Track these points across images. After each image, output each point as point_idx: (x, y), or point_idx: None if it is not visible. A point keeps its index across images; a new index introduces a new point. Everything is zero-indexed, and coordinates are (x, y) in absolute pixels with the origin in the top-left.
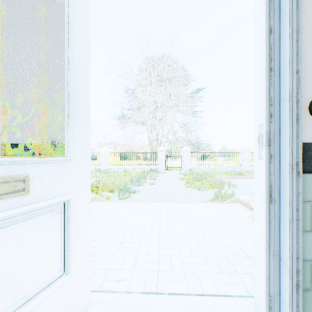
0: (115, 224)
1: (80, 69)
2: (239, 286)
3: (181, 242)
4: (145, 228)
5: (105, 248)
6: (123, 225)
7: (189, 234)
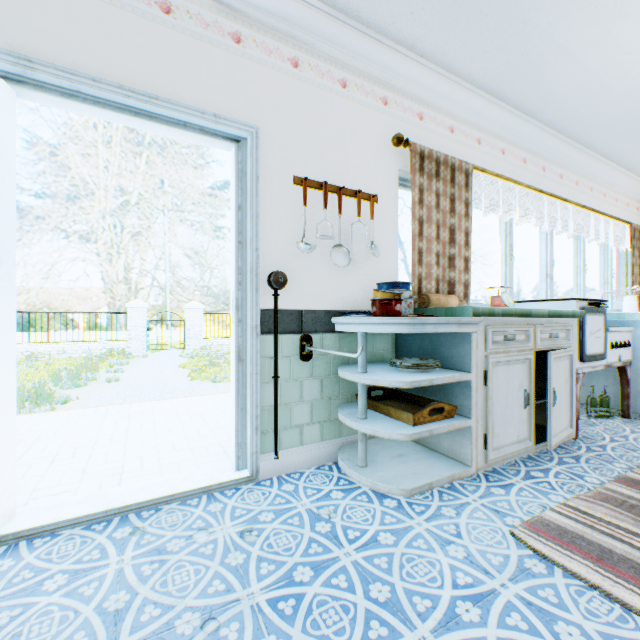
0: (33, 445)
1: (4, 211)
2: (224, 460)
3: (162, 442)
4: (99, 439)
5: (20, 474)
6: (51, 443)
7: (176, 432)
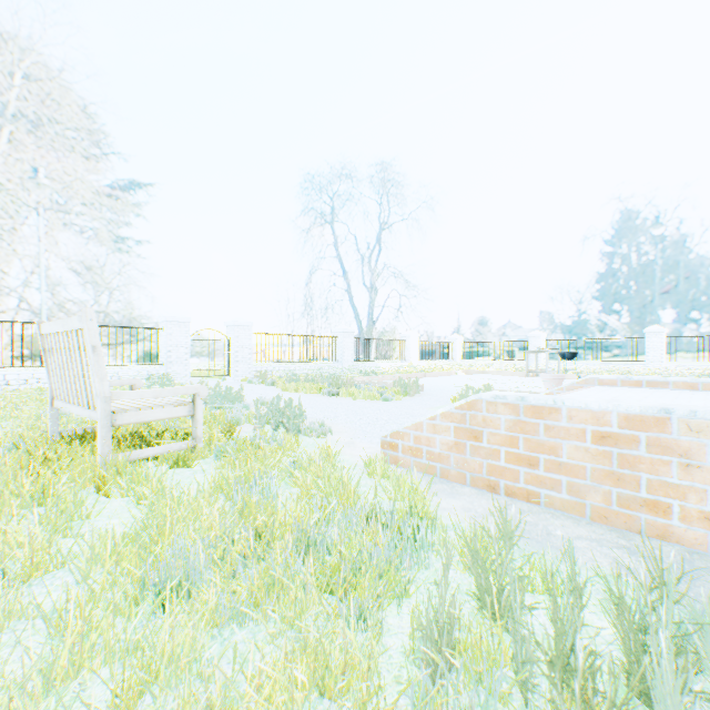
0: None
1: None
2: None
3: None
4: None
5: None
6: None
7: None
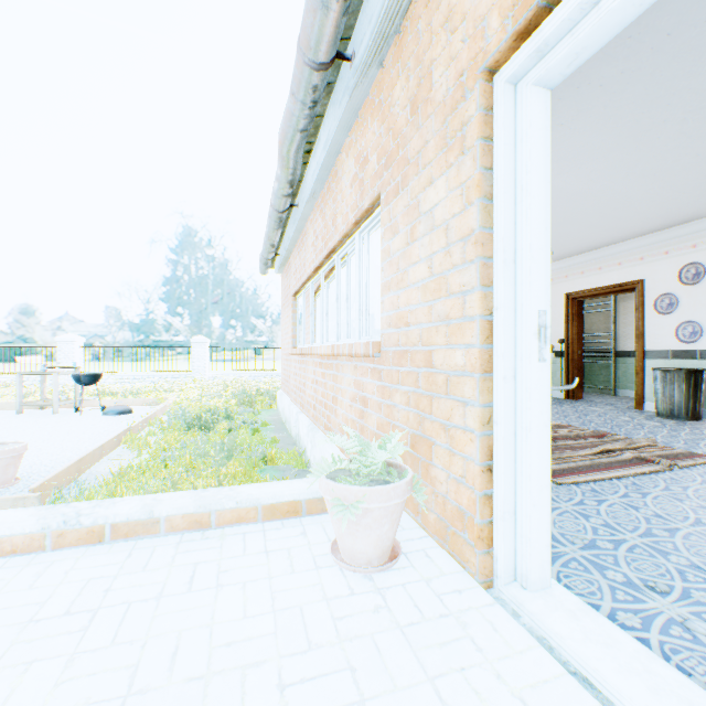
0: None
1: None
2: (490, 613)
3: None
4: None
5: None
6: None
7: None
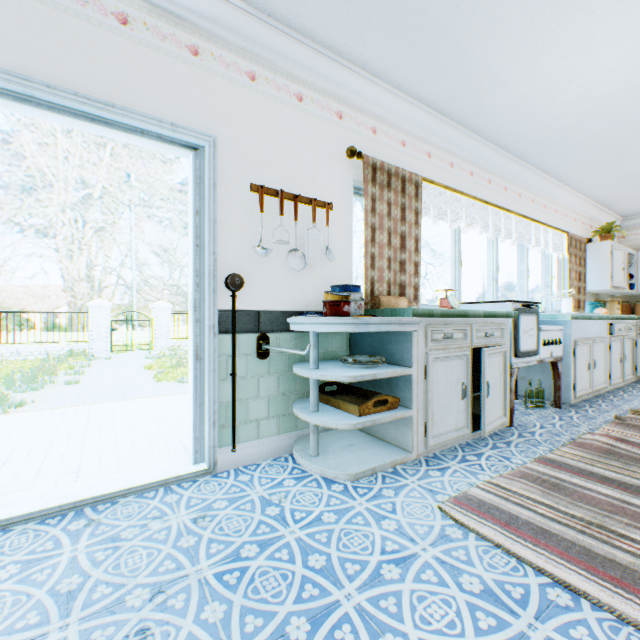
0: None
1: None
2: (184, 456)
3: (121, 441)
4: (55, 440)
5: None
6: (4, 446)
7: (137, 431)
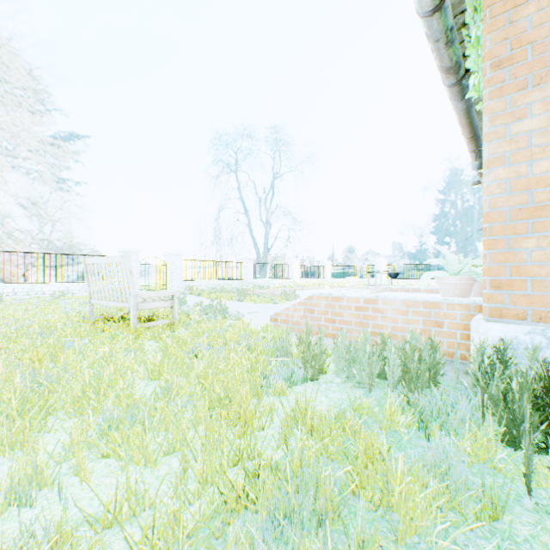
0: None
1: None
2: None
3: None
4: None
5: None
6: None
7: None
